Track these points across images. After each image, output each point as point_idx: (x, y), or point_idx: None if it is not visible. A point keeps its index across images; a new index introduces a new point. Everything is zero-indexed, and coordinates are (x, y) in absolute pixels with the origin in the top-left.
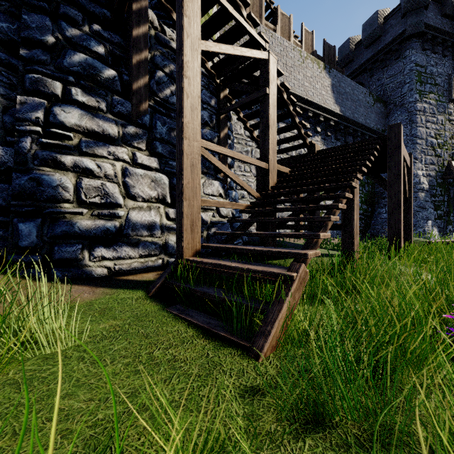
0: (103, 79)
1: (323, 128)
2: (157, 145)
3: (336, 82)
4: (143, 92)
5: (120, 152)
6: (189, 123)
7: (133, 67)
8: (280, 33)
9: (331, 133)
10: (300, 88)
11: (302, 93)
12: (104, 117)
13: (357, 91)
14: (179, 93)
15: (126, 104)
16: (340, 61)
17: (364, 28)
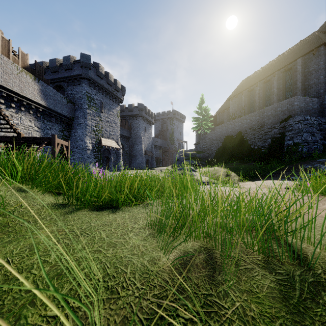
0: None
1: (35, 111)
2: None
3: (43, 88)
4: None
5: None
6: None
7: None
8: (1, 48)
9: (41, 114)
10: (17, 87)
11: (19, 91)
12: None
13: (57, 95)
14: None
15: None
16: (51, 68)
17: (64, 59)
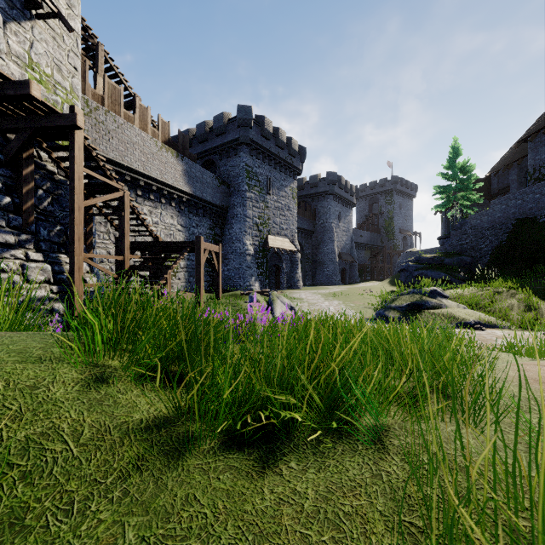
0: (3, 205)
1: (177, 202)
2: (42, 245)
3: (188, 168)
4: (31, 210)
5: (18, 254)
6: (78, 247)
7: (24, 195)
8: (138, 121)
9: (185, 206)
10: (156, 172)
11: (158, 176)
12: (5, 231)
13: (205, 175)
14: (71, 232)
15: (19, 219)
16: (199, 136)
17: (215, 120)
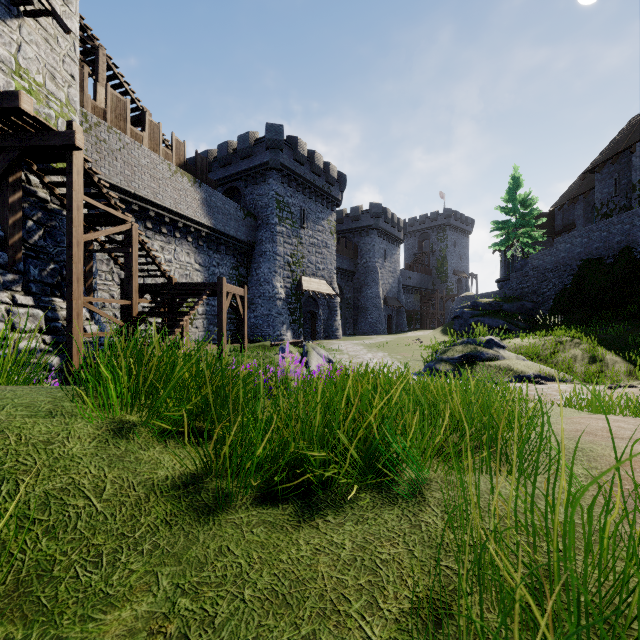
0: None
1: (195, 237)
2: (32, 287)
3: (207, 196)
4: (18, 245)
5: (4, 297)
6: (76, 290)
7: (10, 226)
8: (148, 140)
9: (204, 242)
10: (169, 200)
11: (172, 205)
12: None
13: (228, 205)
14: (69, 272)
15: (4, 256)
16: (220, 159)
17: (239, 140)
